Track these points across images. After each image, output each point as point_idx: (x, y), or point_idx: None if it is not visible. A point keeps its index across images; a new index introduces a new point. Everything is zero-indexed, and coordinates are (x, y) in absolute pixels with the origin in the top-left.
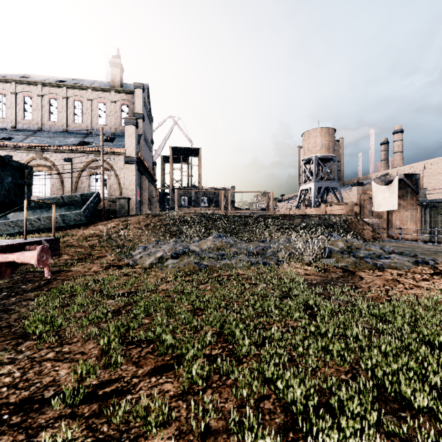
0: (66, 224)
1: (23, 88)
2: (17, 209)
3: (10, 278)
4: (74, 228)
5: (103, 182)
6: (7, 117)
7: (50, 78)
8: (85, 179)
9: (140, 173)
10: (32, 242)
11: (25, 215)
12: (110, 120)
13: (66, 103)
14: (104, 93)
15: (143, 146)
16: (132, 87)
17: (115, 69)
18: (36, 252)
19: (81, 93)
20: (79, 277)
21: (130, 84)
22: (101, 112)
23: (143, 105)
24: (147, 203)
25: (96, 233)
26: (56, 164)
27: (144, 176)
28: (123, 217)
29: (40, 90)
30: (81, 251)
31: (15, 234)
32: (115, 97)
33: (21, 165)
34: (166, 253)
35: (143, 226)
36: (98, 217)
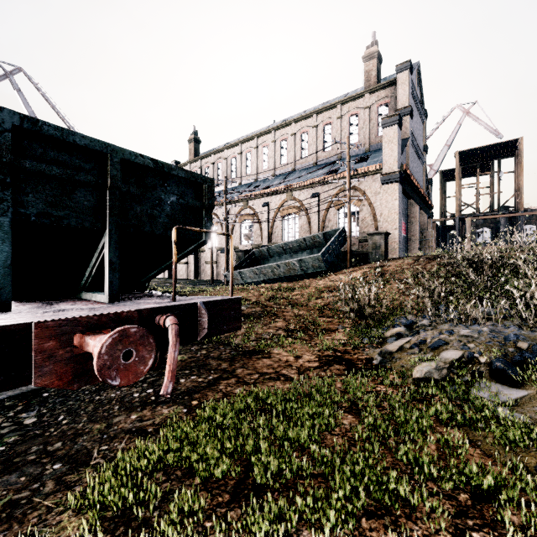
0: (304, 272)
1: (280, 133)
2: (195, 249)
3: (194, 352)
4: (314, 278)
5: (350, 213)
6: (269, 166)
7: (303, 113)
8: (333, 216)
9: (405, 196)
10: (175, 307)
11: (174, 256)
12: (364, 134)
13: (316, 133)
14: (356, 101)
15: (410, 156)
16: (393, 77)
17: (370, 62)
18: (99, 346)
19: (331, 114)
20: (266, 379)
21: (390, 76)
22: (352, 128)
23: (411, 94)
24: (417, 241)
25: (333, 286)
26: (304, 202)
27: (412, 200)
28: (376, 262)
29: (293, 129)
30: (304, 315)
31: (261, 282)
32: (370, 99)
33: (192, 176)
34: (472, 357)
35: (408, 276)
36: (344, 263)
